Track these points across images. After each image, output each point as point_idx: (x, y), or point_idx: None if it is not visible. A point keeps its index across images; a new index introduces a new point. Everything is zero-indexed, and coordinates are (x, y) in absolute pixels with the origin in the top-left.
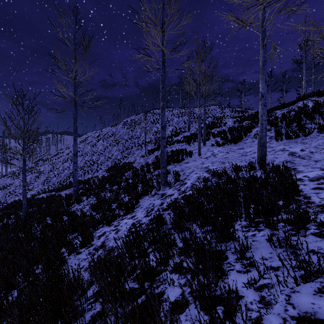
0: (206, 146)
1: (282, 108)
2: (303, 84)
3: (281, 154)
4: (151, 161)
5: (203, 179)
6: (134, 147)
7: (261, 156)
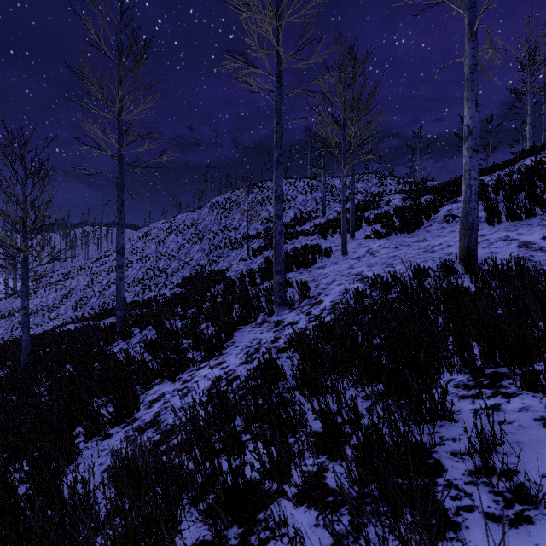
0: (355, 239)
1: (492, 171)
2: (527, 132)
3: (503, 247)
4: (258, 267)
5: (356, 292)
6: (229, 244)
7: (467, 248)
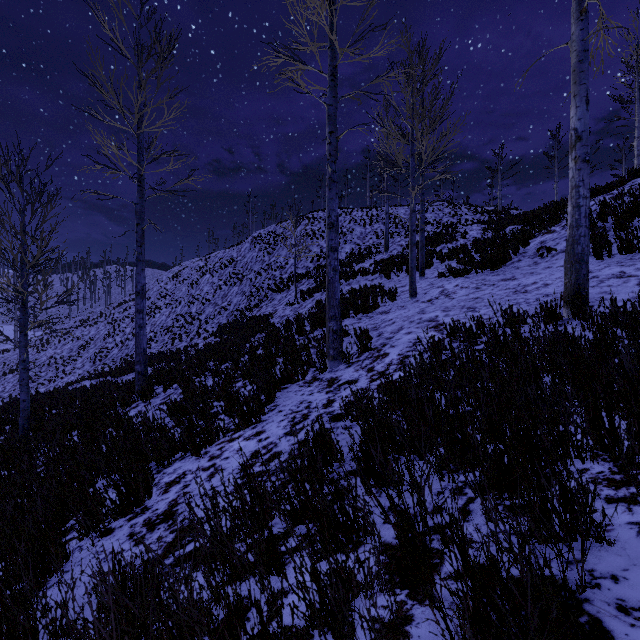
0: (425, 279)
1: (593, 195)
2: (635, 148)
3: (618, 285)
4: (307, 313)
5: (432, 342)
6: (273, 286)
7: (575, 286)
